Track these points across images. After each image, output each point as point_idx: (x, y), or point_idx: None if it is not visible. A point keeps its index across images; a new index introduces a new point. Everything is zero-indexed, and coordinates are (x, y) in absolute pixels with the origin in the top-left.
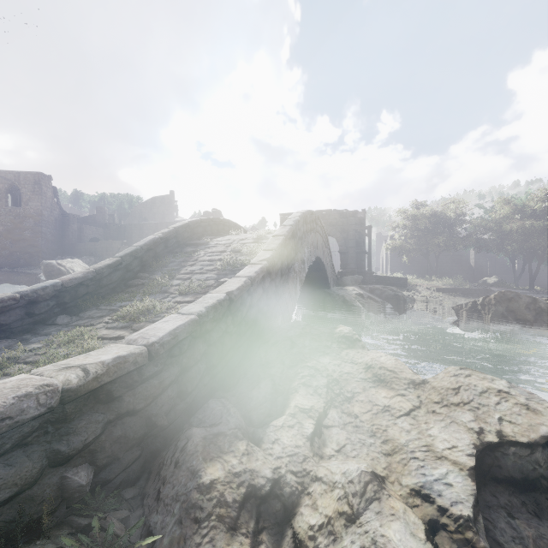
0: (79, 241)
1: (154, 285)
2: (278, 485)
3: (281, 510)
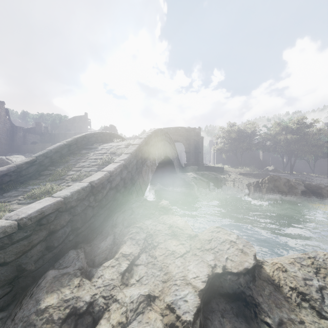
0: (23, 143)
1: (57, 175)
2: (92, 305)
3: (91, 322)
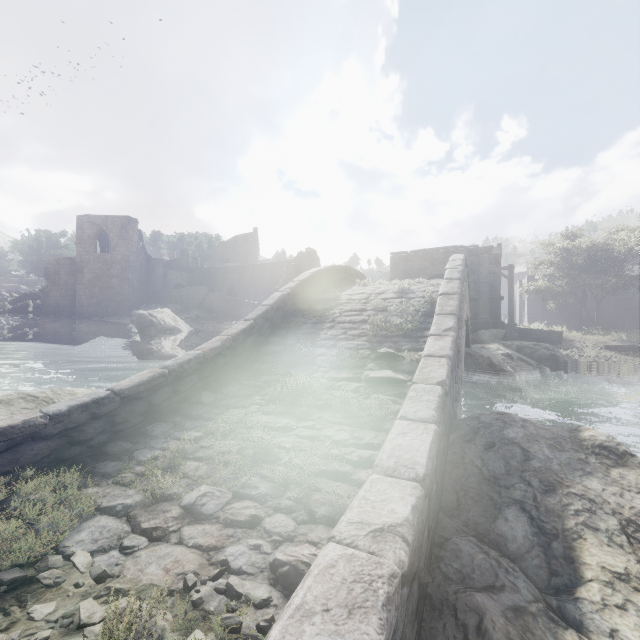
0: (163, 287)
1: (295, 354)
2: None
3: None
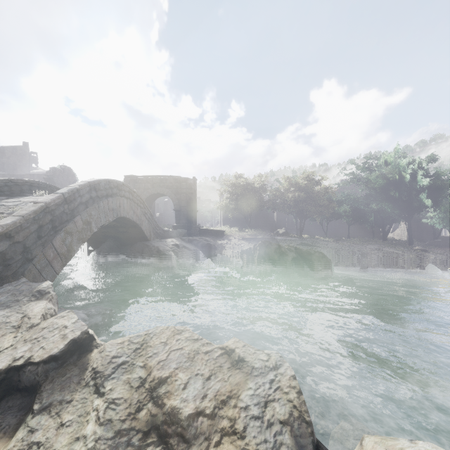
0: None
1: None
2: None
3: None
